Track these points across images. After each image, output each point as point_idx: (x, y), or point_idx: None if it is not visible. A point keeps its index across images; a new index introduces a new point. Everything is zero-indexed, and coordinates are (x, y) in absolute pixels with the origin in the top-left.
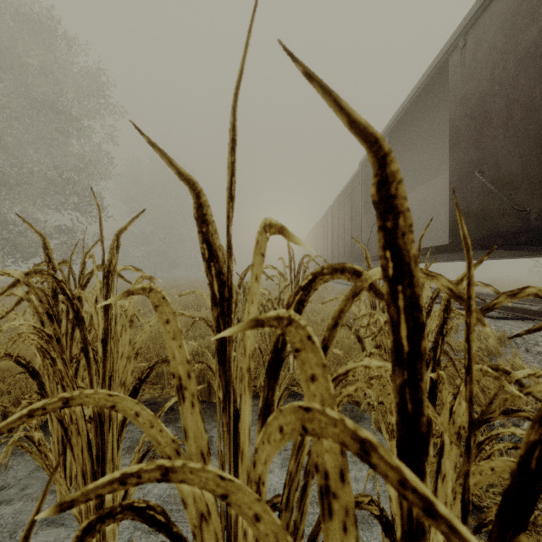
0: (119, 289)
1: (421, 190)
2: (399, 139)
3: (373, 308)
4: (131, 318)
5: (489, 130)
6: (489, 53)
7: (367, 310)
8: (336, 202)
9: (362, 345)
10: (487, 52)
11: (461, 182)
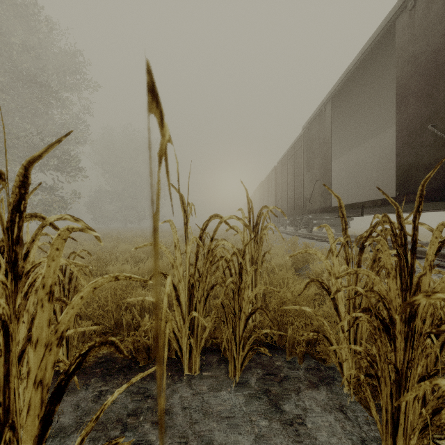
0: (93, 238)
1: (354, 152)
2: (339, 105)
3: (347, 262)
4: (51, 288)
5: (443, 84)
6: (444, 9)
7: (346, 265)
8: (280, 163)
9: (334, 302)
10: (440, 8)
11: (409, 137)
